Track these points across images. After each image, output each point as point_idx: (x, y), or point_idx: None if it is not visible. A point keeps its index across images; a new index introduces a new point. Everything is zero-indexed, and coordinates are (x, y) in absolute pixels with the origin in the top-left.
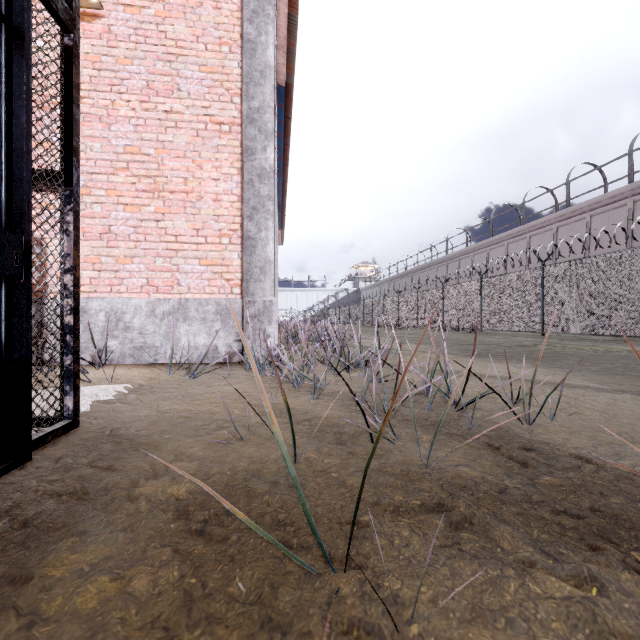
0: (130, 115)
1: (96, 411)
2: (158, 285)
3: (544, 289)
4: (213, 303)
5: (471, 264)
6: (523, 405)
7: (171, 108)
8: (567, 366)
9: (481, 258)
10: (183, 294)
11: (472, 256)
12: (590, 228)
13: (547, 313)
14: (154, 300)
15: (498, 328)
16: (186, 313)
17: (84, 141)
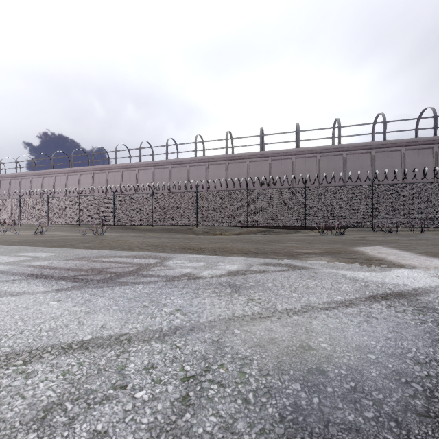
0: None
1: None
2: None
3: (49, 207)
4: None
5: (20, 184)
6: (4, 231)
7: None
8: (32, 230)
9: (27, 182)
10: None
11: (21, 179)
12: (80, 179)
13: (50, 216)
14: None
15: (29, 223)
16: None
17: None
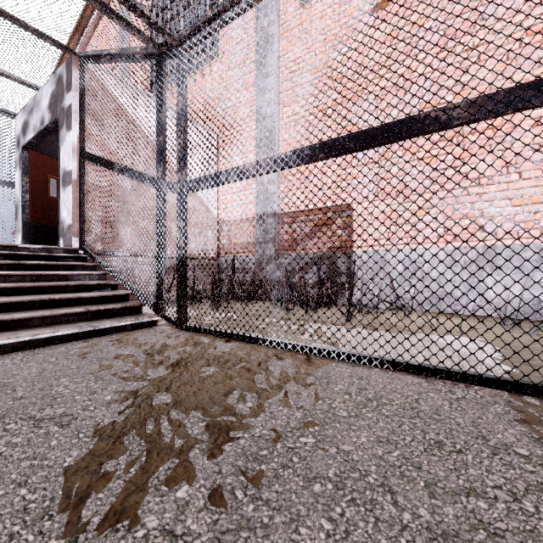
0: (425, 72)
1: (537, 377)
2: (456, 233)
3: None
4: (533, 249)
5: None
6: None
7: (472, 44)
8: None
9: None
10: (487, 241)
11: None
12: None
13: None
14: (453, 249)
15: None
16: (493, 261)
17: (382, 113)
